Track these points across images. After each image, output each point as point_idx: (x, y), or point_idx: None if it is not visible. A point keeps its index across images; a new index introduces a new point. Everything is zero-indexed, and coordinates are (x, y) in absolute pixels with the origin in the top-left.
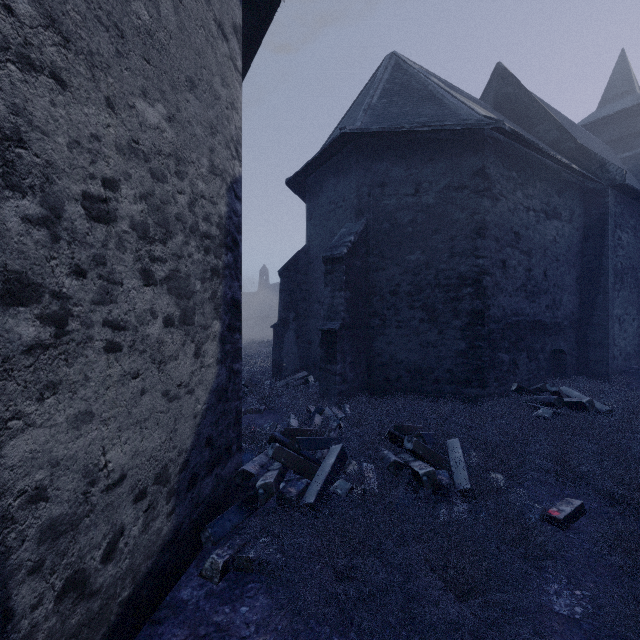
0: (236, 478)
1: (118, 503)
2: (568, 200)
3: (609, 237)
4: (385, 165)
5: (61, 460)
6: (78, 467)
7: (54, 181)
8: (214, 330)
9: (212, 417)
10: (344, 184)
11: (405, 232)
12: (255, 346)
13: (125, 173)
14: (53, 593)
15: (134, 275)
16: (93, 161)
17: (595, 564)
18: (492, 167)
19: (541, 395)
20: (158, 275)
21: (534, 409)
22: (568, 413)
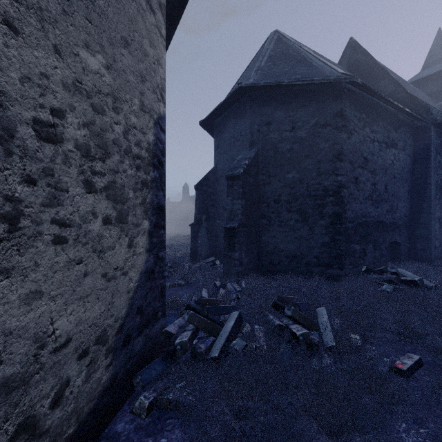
0: (161, 337)
1: (64, 361)
2: (402, 134)
3: (432, 161)
4: (270, 109)
5: (14, 330)
6: (29, 335)
7: (7, 107)
8: (144, 227)
9: (142, 292)
10: (241, 123)
11: (285, 157)
12: (179, 239)
13: (70, 105)
14: (6, 437)
15: (78, 184)
16: (42, 94)
17: (434, 408)
18: (348, 110)
19: (383, 275)
20: (98, 185)
21: (379, 285)
22: (405, 288)
